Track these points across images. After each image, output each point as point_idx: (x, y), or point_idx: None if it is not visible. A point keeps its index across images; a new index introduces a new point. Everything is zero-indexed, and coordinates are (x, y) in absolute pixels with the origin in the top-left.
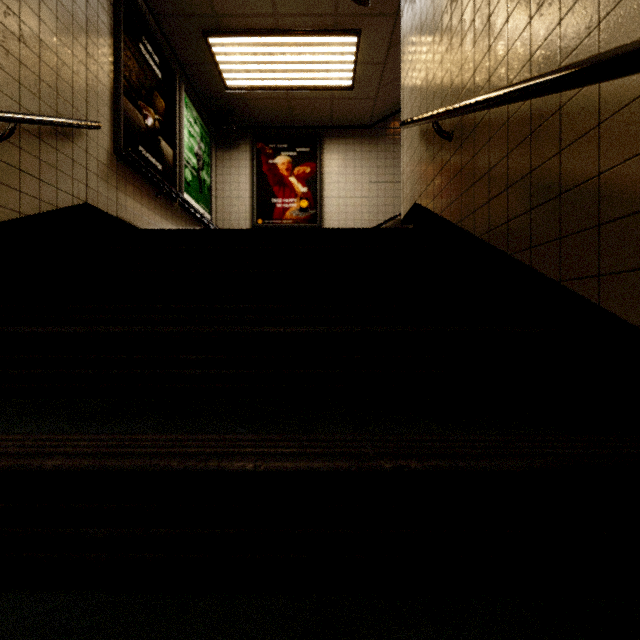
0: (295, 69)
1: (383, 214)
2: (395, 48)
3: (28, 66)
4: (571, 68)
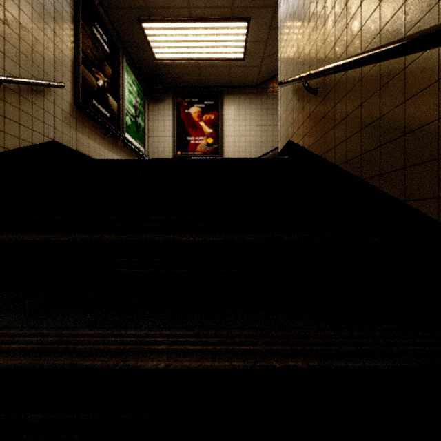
0: (203, 46)
1: (265, 148)
2: (274, 30)
3: (10, 42)
4: (419, 35)
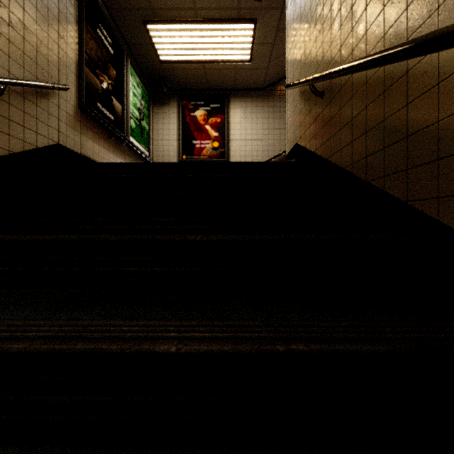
0: (209, 47)
1: (272, 152)
2: (281, 32)
3: (15, 44)
4: (418, 40)
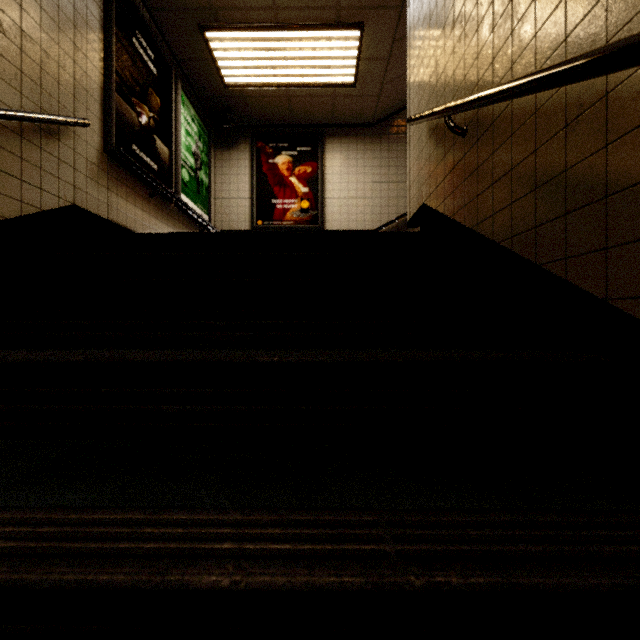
0: (296, 65)
1: (386, 215)
2: (399, 43)
3: (8, 58)
4: (635, 40)
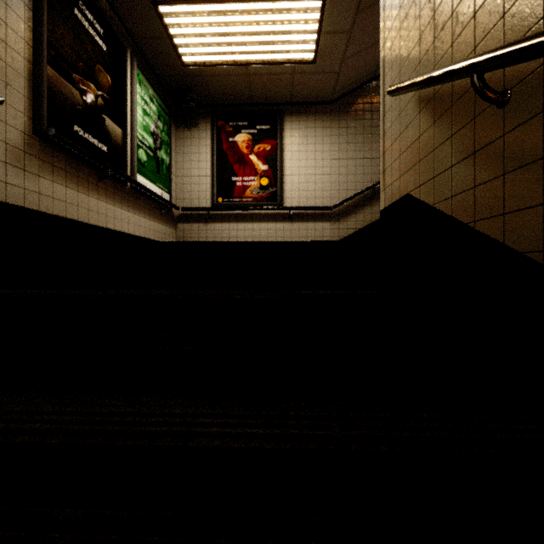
0: (254, 41)
1: (345, 191)
2: (363, 14)
3: None
4: None
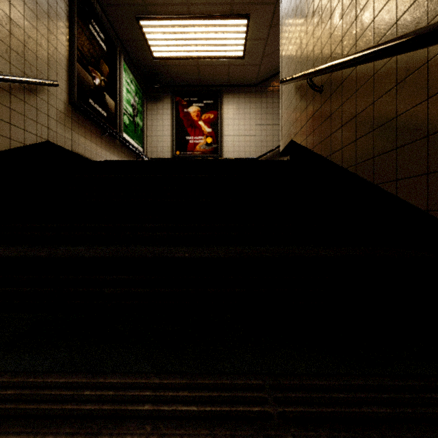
0: (202, 44)
1: (265, 147)
2: (274, 28)
3: (0, 38)
4: None
